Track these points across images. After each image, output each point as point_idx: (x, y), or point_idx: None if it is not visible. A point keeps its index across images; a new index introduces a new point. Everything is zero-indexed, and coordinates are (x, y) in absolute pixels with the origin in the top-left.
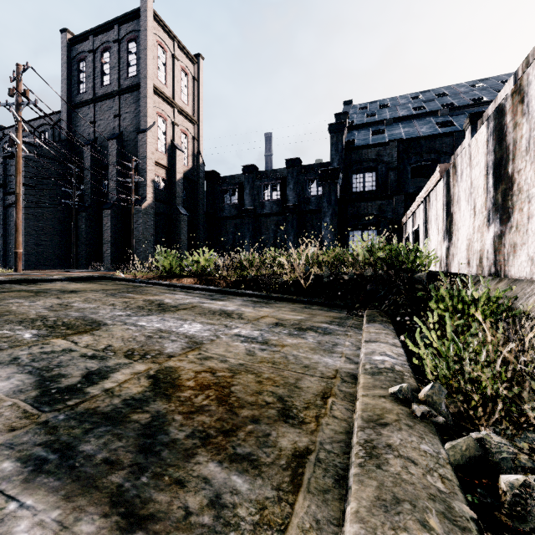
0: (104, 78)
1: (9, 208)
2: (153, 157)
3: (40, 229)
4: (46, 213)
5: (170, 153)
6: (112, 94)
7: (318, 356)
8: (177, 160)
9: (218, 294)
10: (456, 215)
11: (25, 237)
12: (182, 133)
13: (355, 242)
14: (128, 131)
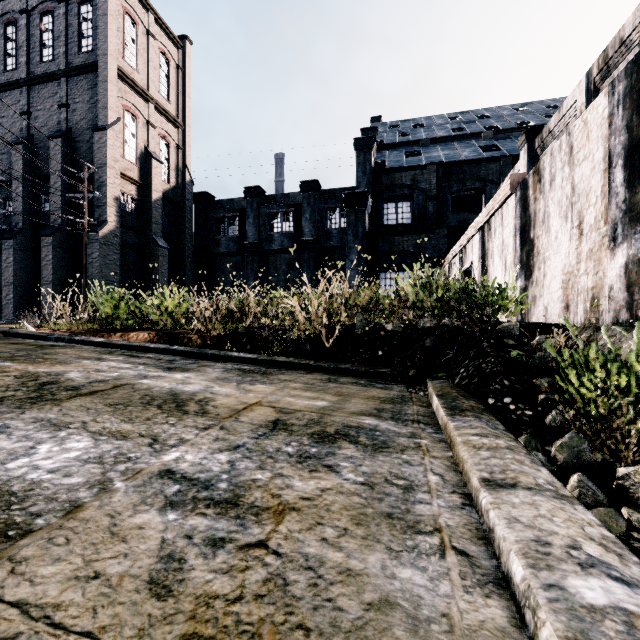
0: (45, 52)
1: None
2: (117, 166)
3: None
4: None
5: (144, 163)
6: (56, 74)
7: (379, 558)
8: (153, 174)
9: (185, 359)
10: (540, 240)
11: None
12: (161, 138)
13: (388, 287)
14: (80, 128)
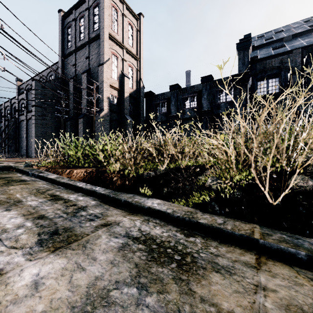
0: (81, 36)
1: (29, 121)
2: (108, 82)
3: (45, 133)
4: (48, 123)
5: (121, 79)
6: (85, 44)
7: None
8: (125, 84)
9: (98, 205)
10: None
11: (35, 138)
12: (129, 66)
13: None
14: (93, 67)
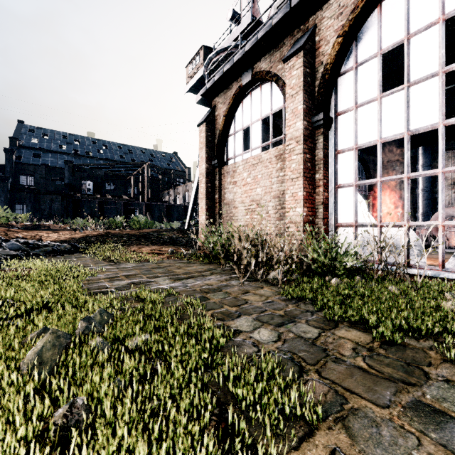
0: None
1: None
2: None
3: None
4: None
5: None
6: None
7: None
8: None
9: None
10: None
11: None
12: None
13: (19, 210)
14: None
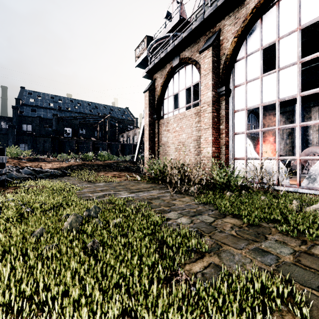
0: None
1: None
2: None
3: None
4: None
5: None
6: None
7: None
8: None
9: None
10: None
11: None
12: None
13: (22, 147)
14: None
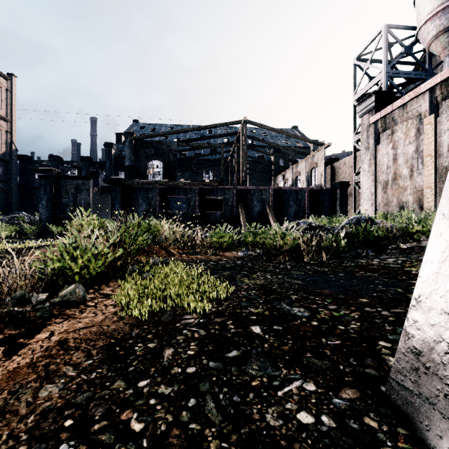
0: None
1: None
2: None
3: None
4: None
5: None
6: None
7: None
8: None
9: None
10: None
11: None
12: None
13: None
14: None
